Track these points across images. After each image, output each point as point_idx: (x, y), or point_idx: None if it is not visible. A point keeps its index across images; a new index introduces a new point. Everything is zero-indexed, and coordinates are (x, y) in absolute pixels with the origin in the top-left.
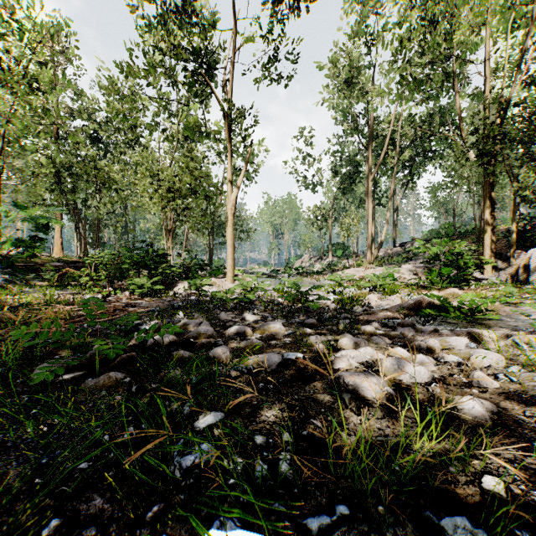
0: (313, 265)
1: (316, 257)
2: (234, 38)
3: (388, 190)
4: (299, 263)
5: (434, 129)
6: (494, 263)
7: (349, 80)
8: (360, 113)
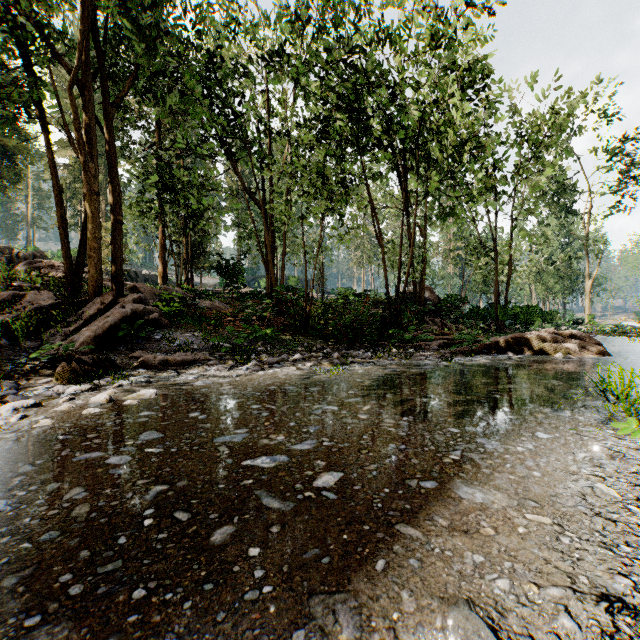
0: None
1: None
2: (590, 207)
3: None
4: None
5: None
6: None
7: None
8: None
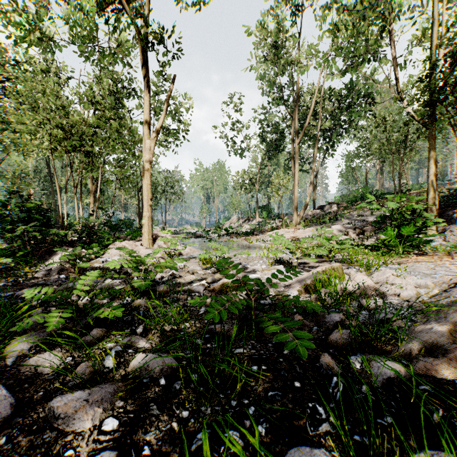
0: (241, 225)
1: (244, 218)
2: None
3: (308, 158)
4: (228, 224)
5: (354, 98)
6: (444, 223)
7: (277, 46)
8: (285, 84)
